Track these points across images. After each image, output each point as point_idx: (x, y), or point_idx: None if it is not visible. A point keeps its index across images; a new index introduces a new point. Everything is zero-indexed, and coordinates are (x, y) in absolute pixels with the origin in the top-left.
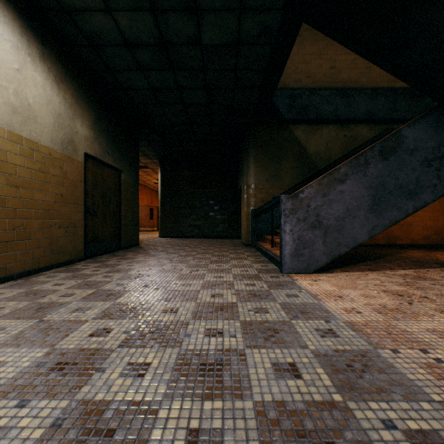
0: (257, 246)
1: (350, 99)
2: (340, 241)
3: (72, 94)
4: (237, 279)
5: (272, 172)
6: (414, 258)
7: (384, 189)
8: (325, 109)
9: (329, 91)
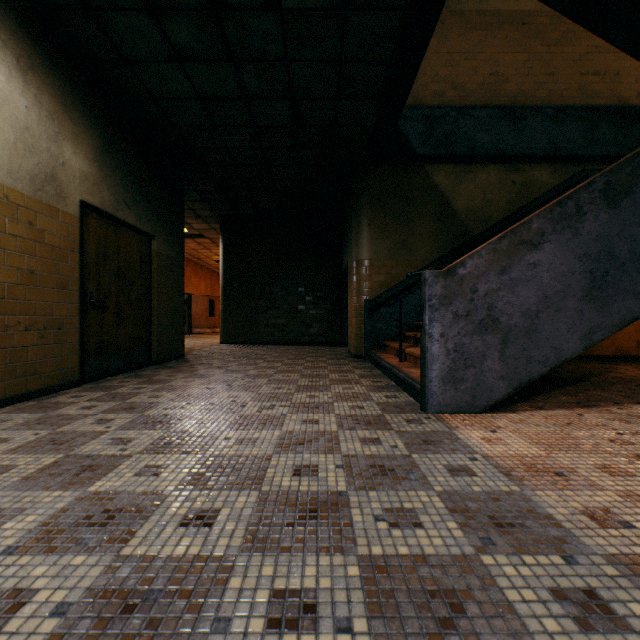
0: (375, 360)
1: (522, 124)
2: (532, 355)
3: (54, 95)
4: (345, 428)
5: (397, 240)
6: (639, 380)
7: (611, 259)
8: (482, 140)
9: (488, 110)
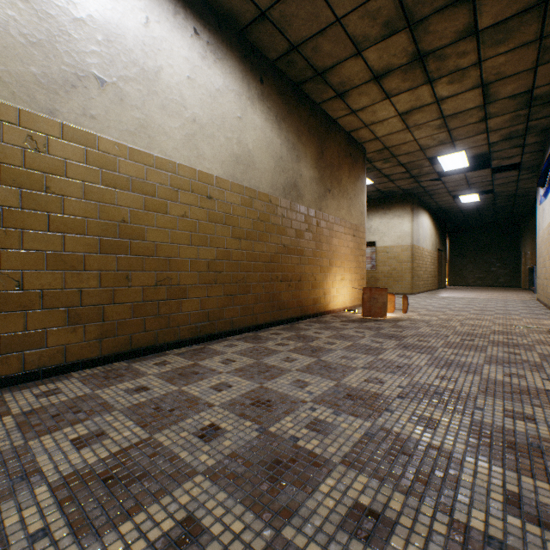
0: (529, 288)
1: None
2: None
3: (436, 230)
4: (512, 293)
5: None
6: None
7: None
8: None
9: None
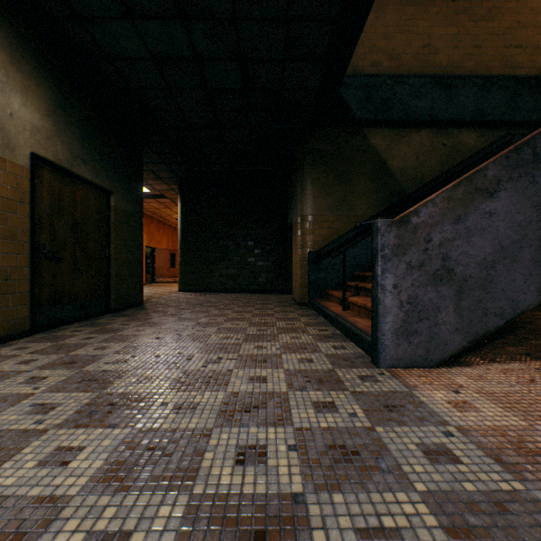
0: (319, 308)
1: (452, 91)
2: (488, 307)
3: (0, 44)
4: (295, 388)
5: (338, 197)
6: None
7: None
8: (416, 106)
9: (421, 79)
